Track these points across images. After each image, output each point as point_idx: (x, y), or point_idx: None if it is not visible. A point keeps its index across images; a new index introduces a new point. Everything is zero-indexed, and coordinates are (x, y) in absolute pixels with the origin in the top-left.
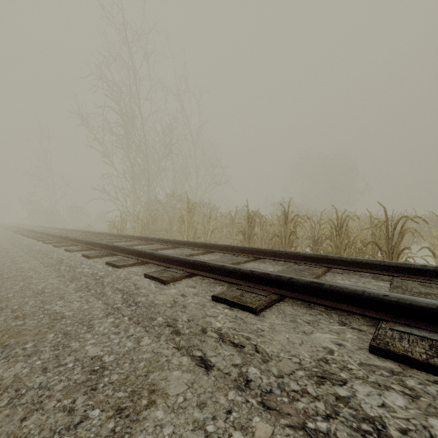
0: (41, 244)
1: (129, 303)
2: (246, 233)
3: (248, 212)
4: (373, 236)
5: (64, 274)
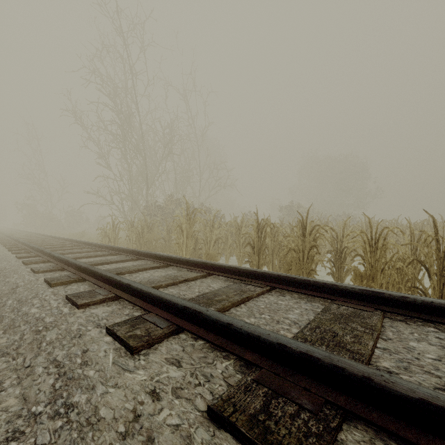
0: (11, 259)
1: (58, 407)
2: (256, 246)
3: (258, 220)
4: (413, 251)
5: (5, 315)
